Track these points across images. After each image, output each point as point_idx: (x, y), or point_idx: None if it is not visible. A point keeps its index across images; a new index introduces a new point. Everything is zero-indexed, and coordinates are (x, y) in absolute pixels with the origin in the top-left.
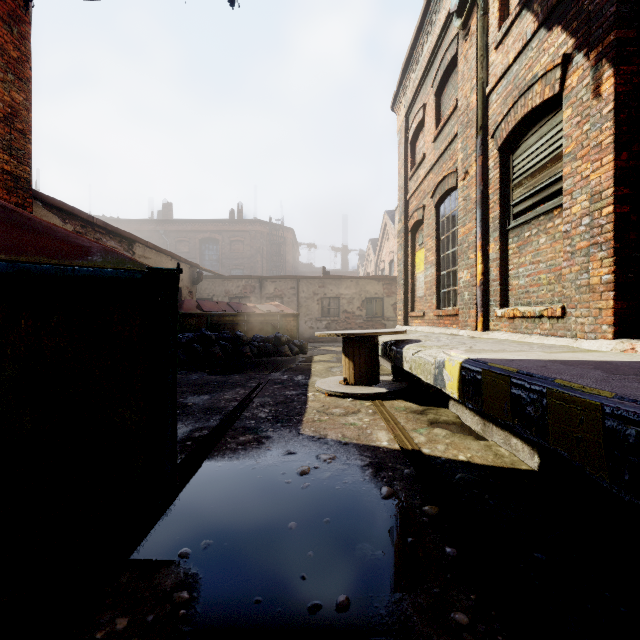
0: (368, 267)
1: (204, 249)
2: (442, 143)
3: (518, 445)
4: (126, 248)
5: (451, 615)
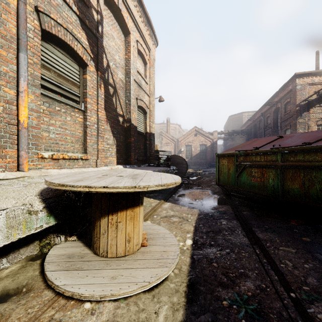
0: None
1: None
2: None
3: None
4: None
5: (181, 192)
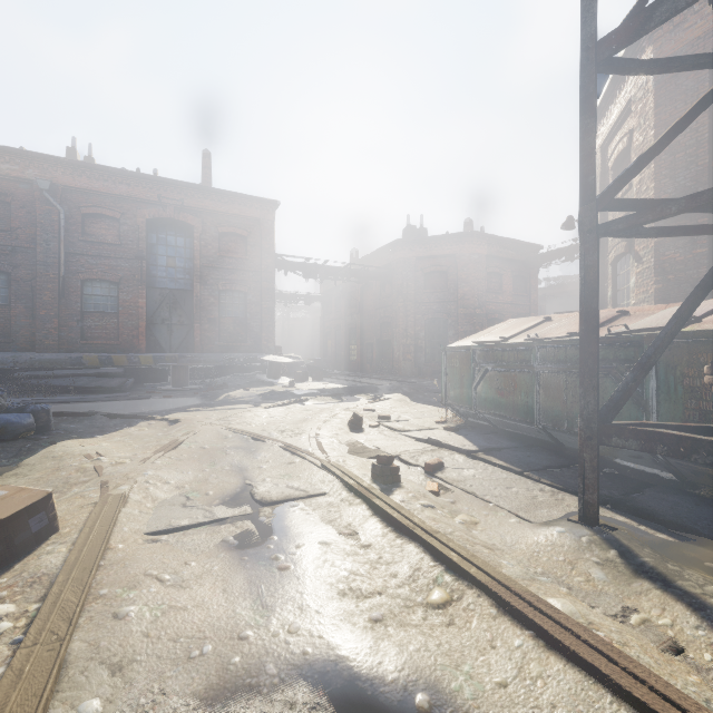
0: None
1: None
2: None
3: None
4: None
5: None
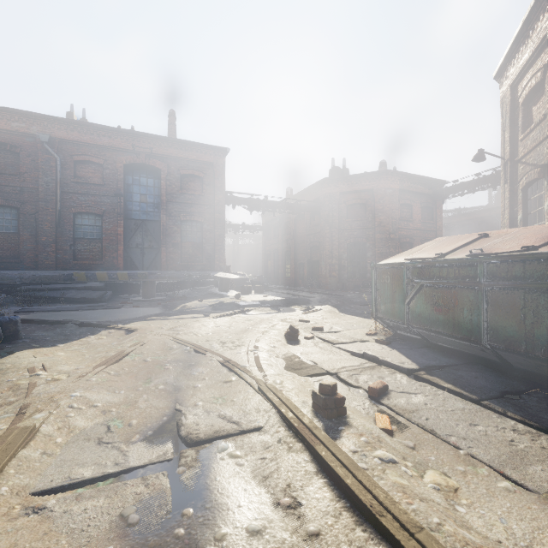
0: None
1: None
2: None
3: None
4: None
5: None
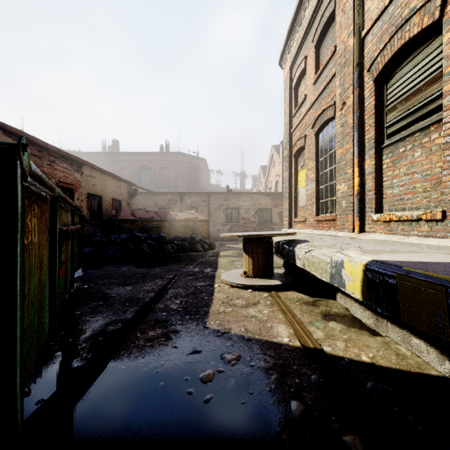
0: (259, 187)
1: (141, 173)
2: (321, 84)
3: (421, 346)
4: (76, 169)
5: None
